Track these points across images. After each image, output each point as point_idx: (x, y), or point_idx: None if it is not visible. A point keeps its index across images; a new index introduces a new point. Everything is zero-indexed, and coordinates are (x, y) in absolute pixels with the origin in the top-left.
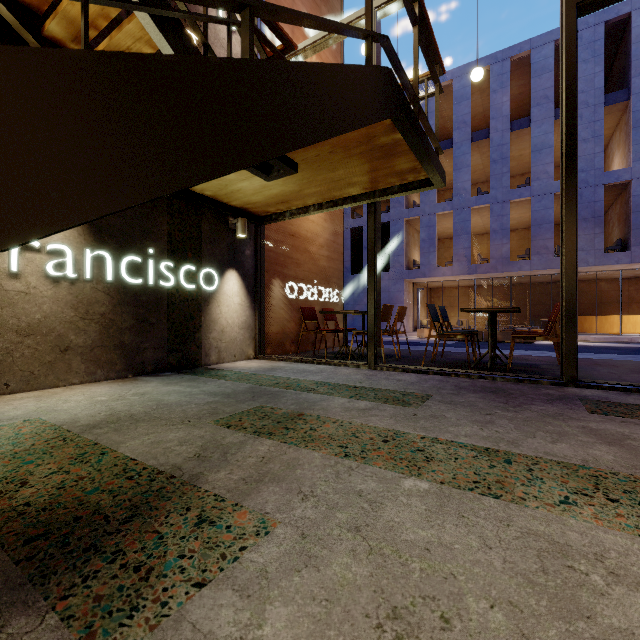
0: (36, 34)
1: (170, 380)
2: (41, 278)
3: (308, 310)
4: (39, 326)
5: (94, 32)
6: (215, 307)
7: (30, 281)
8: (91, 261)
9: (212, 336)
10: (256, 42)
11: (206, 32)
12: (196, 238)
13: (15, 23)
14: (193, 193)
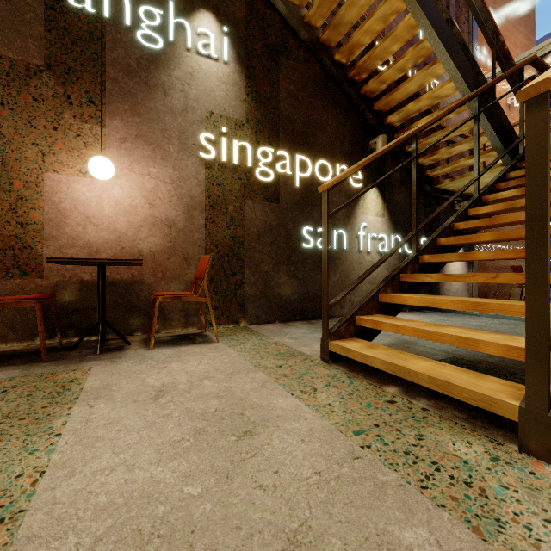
0: (381, 124)
1: (442, 314)
2: (376, 253)
3: (515, 268)
4: (375, 279)
5: (416, 114)
6: (446, 267)
7: (372, 255)
8: (393, 242)
9: (445, 287)
10: (516, 79)
11: (494, 92)
12: (436, 220)
13: (374, 122)
14: (441, 190)
